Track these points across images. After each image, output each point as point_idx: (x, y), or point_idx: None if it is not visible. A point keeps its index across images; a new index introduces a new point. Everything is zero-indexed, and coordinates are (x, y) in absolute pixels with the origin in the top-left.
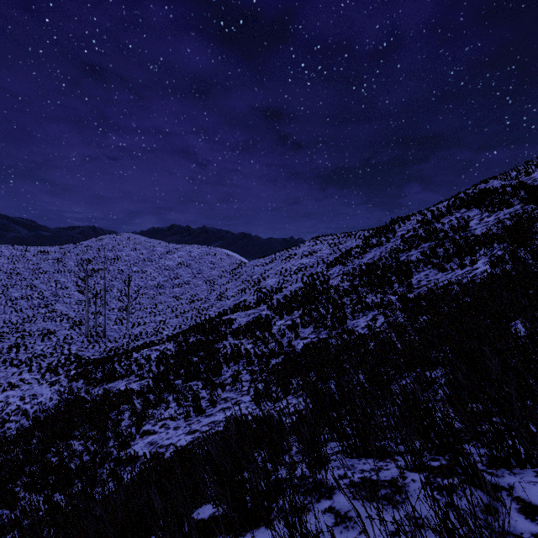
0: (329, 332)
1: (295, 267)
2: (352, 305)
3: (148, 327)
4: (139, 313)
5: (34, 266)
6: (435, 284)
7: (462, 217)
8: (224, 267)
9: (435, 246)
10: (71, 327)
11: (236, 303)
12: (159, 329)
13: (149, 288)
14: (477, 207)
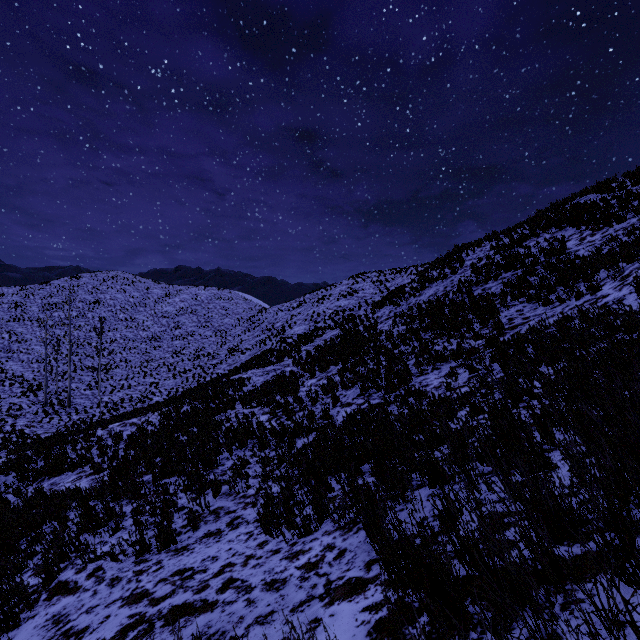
0: (384, 395)
1: (330, 311)
2: (415, 355)
3: (134, 391)
4: (123, 374)
5: None
6: (543, 320)
7: (554, 238)
8: (239, 314)
9: (523, 274)
10: (23, 393)
11: (252, 357)
12: (148, 393)
13: (140, 341)
14: (573, 224)
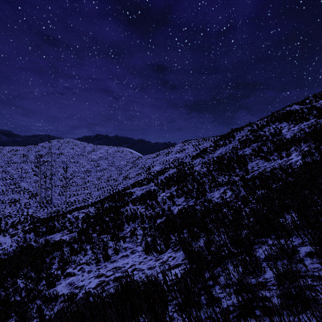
0: (195, 201)
1: (172, 159)
2: (209, 183)
3: (79, 197)
4: (74, 188)
5: (7, 159)
6: (264, 169)
7: (277, 127)
8: (128, 159)
9: (260, 145)
10: (30, 197)
11: (135, 181)
12: (86, 198)
13: (81, 172)
14: (286, 121)
